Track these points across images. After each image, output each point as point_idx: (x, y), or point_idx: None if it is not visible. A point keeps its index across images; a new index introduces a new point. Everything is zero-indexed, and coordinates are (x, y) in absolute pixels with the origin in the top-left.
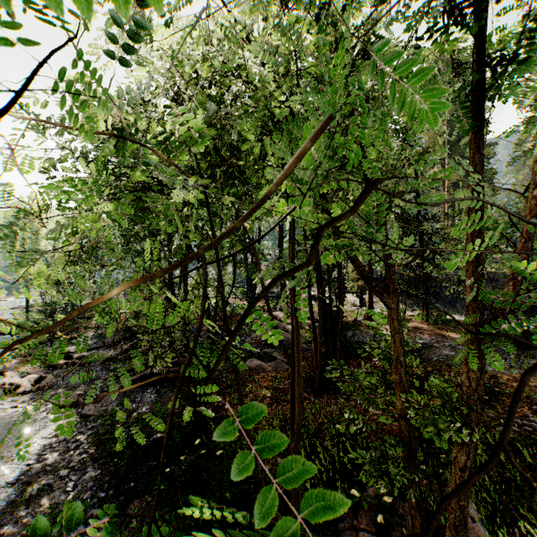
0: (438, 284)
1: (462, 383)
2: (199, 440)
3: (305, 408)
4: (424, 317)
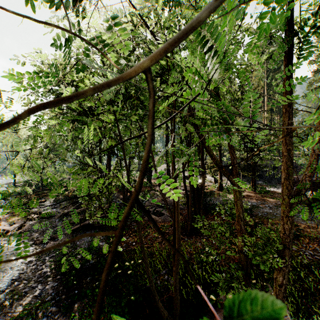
0: (261, 169)
1: (280, 231)
2: (117, 264)
3: (182, 244)
4: (253, 189)
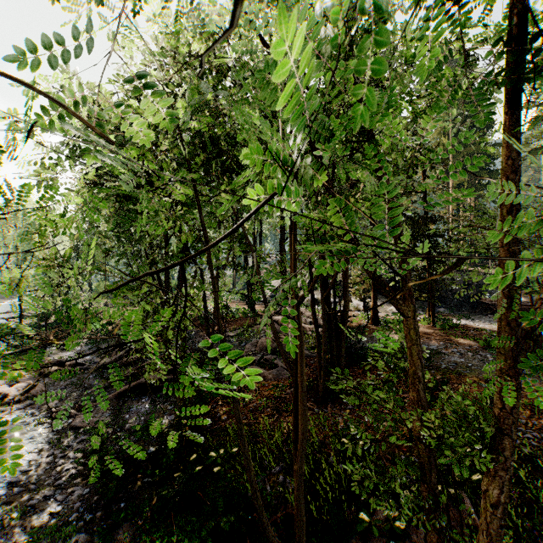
0: (443, 288)
1: (494, 404)
2: (195, 455)
3: (309, 419)
4: (431, 322)
